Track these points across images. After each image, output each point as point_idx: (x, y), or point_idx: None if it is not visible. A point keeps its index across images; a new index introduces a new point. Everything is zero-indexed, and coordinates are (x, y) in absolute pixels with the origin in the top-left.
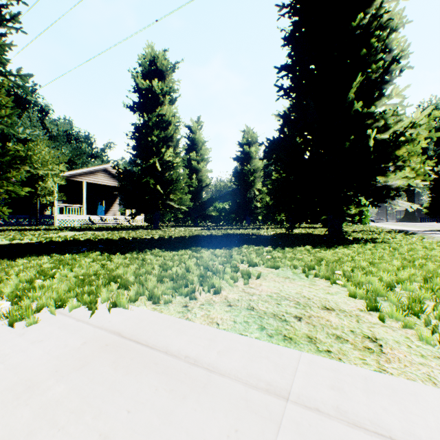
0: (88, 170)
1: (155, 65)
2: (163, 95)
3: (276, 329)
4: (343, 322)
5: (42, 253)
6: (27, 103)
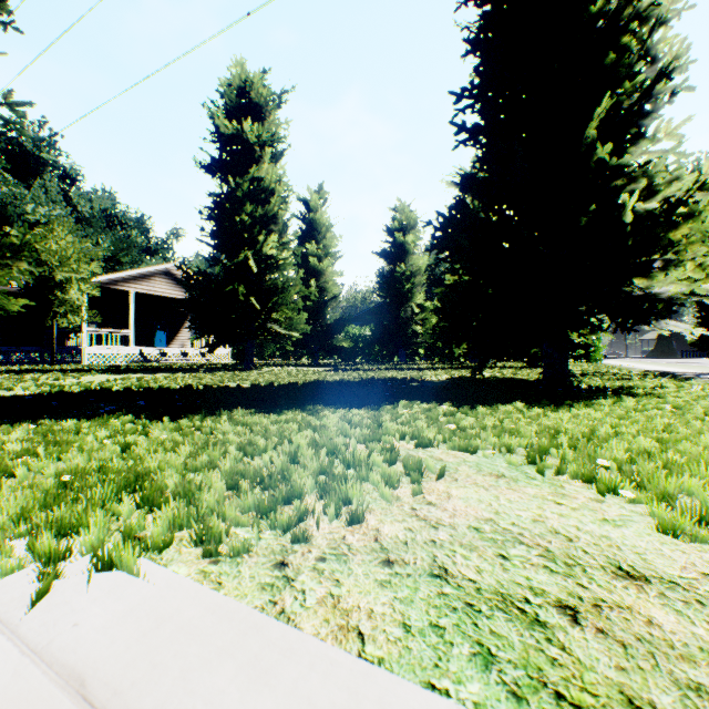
0: (138, 272)
1: (248, 96)
2: (262, 147)
3: (526, 663)
4: (694, 628)
5: (27, 417)
6: (42, 164)
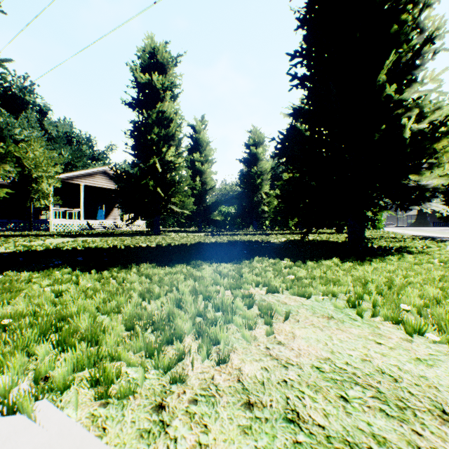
0: (86, 172)
1: (155, 58)
2: (164, 91)
3: None
4: None
5: None
6: (25, 103)
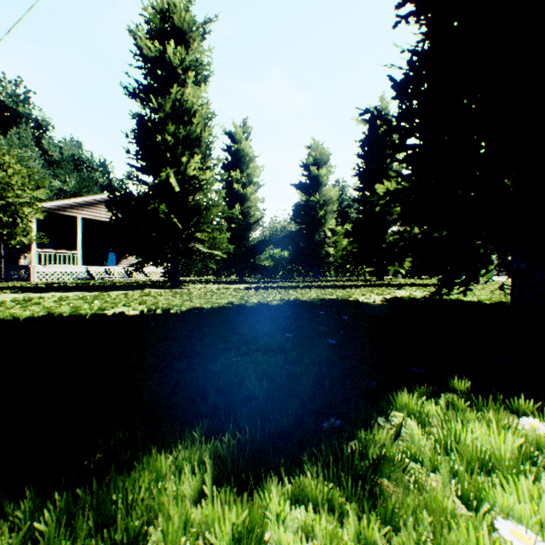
0: (84, 200)
1: (171, 21)
2: (185, 71)
3: None
4: None
5: None
6: (18, 116)
